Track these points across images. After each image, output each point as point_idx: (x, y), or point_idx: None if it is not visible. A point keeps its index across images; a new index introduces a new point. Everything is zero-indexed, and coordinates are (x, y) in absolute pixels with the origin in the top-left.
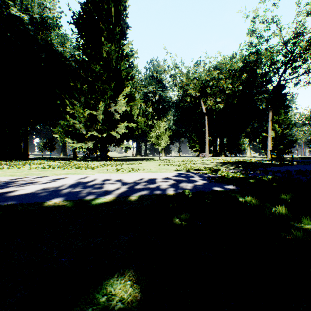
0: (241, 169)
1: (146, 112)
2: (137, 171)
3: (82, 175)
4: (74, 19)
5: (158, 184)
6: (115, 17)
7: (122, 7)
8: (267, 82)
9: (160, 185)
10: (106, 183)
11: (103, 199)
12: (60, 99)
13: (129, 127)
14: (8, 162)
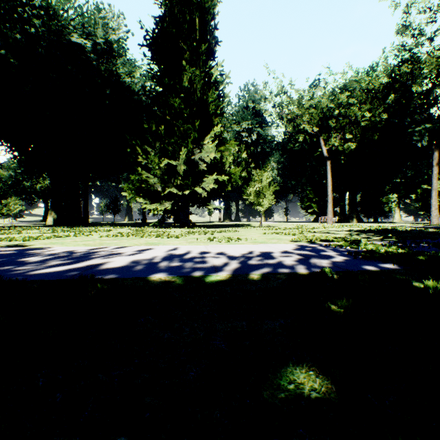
0: (395, 241)
1: (238, 159)
2: (238, 241)
3: (169, 246)
4: (146, 39)
5: (278, 260)
6: (200, 31)
7: (210, 16)
8: (430, 104)
9: (281, 261)
10: (206, 256)
11: (217, 276)
12: (130, 146)
13: (219, 180)
14: (70, 228)
